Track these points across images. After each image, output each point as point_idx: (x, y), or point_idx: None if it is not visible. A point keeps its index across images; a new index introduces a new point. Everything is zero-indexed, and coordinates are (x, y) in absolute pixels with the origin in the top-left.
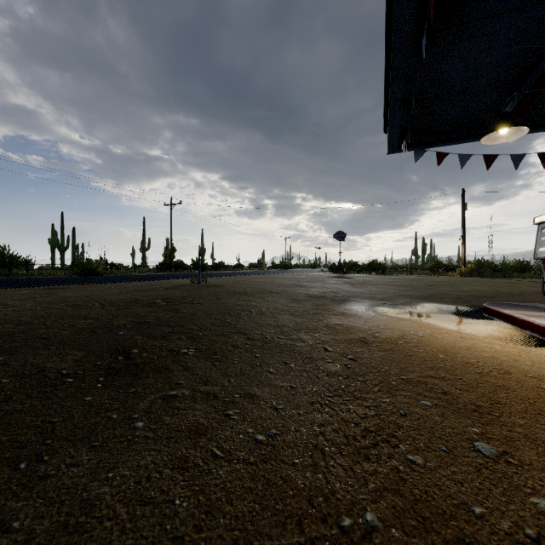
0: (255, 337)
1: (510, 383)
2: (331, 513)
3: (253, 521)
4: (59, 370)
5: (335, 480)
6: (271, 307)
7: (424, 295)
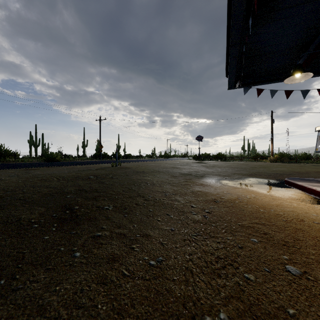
0: (149, 199)
1: (304, 227)
2: (198, 314)
3: (148, 319)
4: (29, 219)
5: (199, 291)
6: (159, 181)
7: (249, 173)
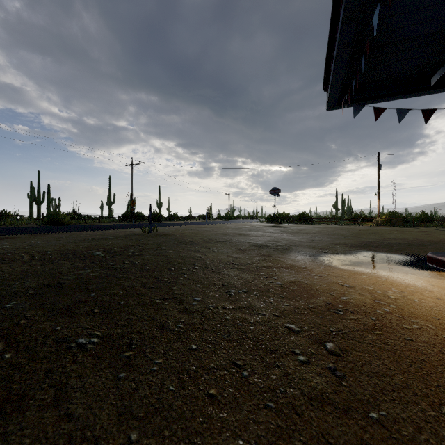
0: (193, 307)
1: None
2: None
3: None
4: None
5: None
6: (216, 259)
7: (358, 244)
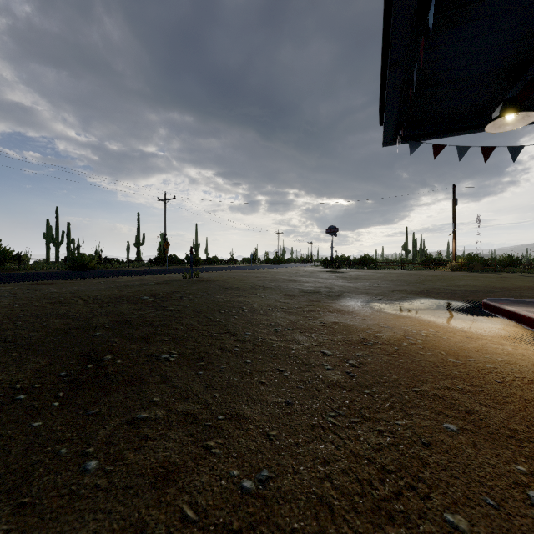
0: (245, 339)
1: None
2: None
3: None
4: (11, 383)
5: None
6: (263, 304)
7: (419, 290)
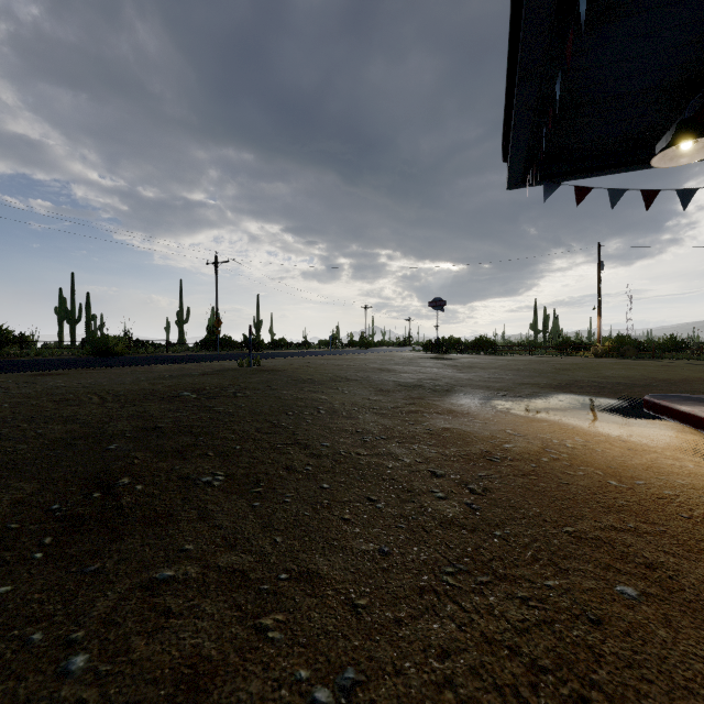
0: (322, 452)
1: None
2: None
3: None
4: None
5: None
6: (347, 402)
7: (556, 384)
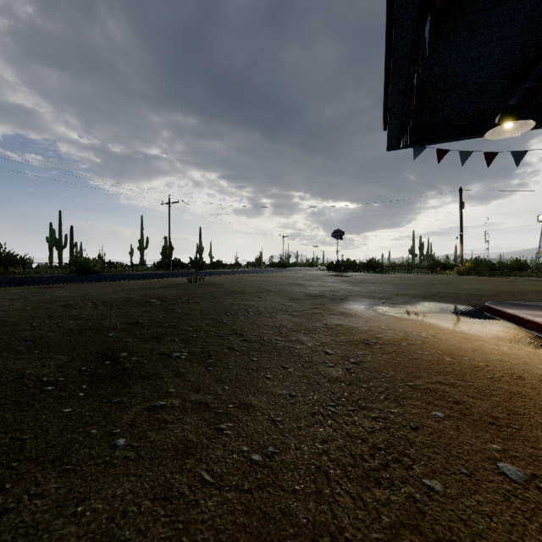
0: (251, 339)
1: (525, 390)
2: None
3: None
4: (39, 376)
5: (342, 513)
6: (268, 307)
7: (423, 294)
